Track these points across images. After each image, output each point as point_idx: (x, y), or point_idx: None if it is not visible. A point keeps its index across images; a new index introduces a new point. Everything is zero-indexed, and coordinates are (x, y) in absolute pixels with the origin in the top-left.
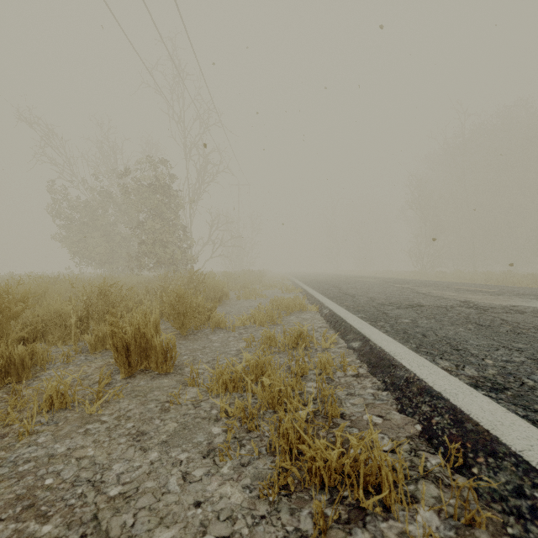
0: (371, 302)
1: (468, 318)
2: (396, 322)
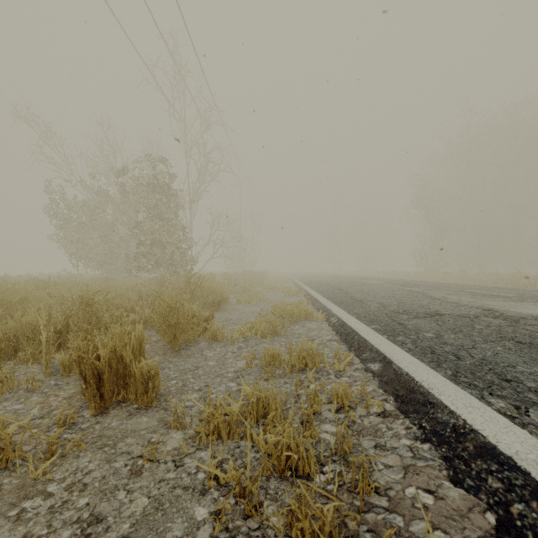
0: (382, 309)
1: (501, 332)
2: (418, 336)
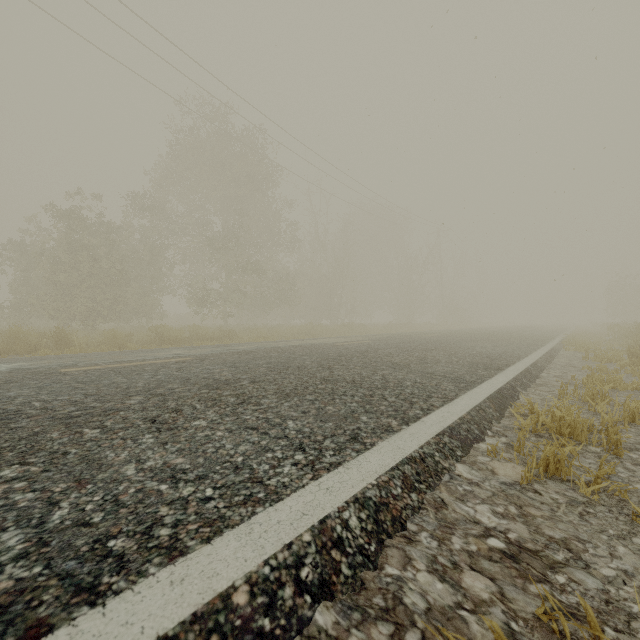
0: None
1: None
2: None
